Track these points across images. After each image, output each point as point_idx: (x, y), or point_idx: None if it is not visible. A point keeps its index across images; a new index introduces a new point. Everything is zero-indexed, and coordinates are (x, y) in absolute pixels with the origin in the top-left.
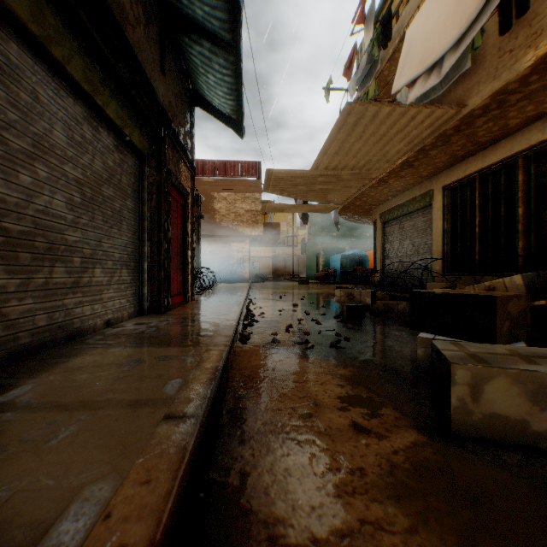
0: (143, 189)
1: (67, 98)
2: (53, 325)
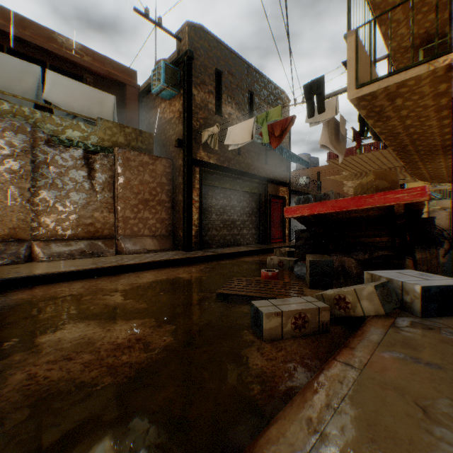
0: (260, 204)
1: (237, 193)
2: (234, 242)
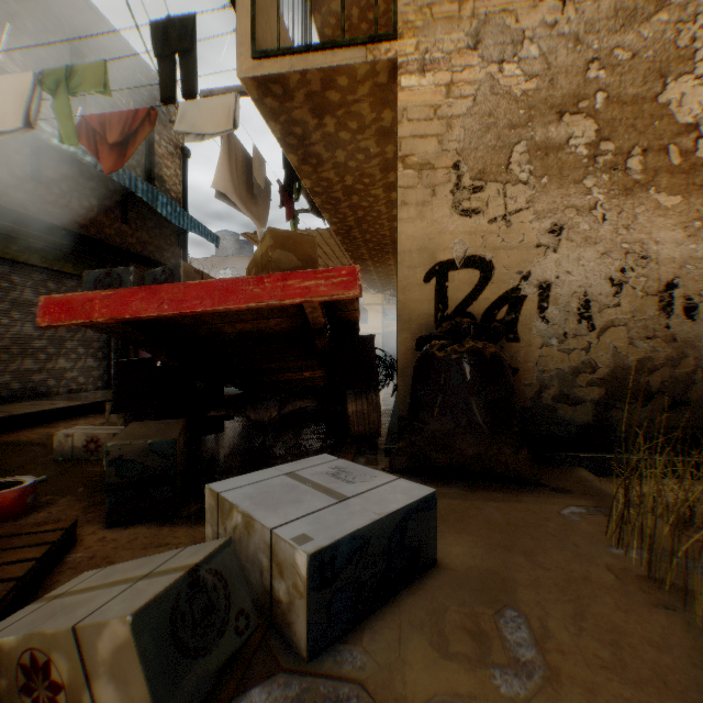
0: None
1: (36, 274)
2: (25, 389)
